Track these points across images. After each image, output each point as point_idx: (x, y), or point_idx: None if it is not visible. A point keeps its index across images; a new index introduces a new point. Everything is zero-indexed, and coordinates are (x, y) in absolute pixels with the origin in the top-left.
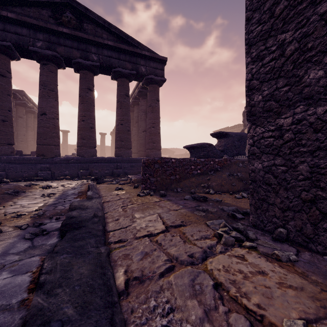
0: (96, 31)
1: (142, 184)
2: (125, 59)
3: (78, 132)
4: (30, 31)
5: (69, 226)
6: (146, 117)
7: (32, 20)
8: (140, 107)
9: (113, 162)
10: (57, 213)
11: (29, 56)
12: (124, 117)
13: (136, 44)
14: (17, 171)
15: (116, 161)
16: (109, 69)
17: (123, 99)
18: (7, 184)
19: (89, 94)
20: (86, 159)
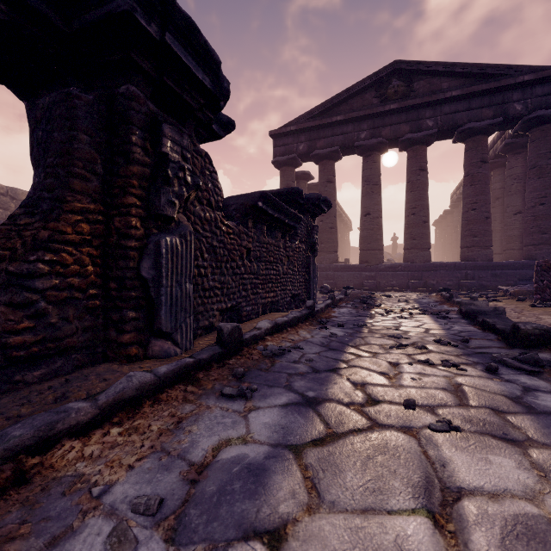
0: (431, 84)
1: (535, 294)
2: (481, 105)
3: (406, 230)
4: (355, 125)
5: (477, 312)
6: (523, 187)
7: (358, 113)
8: (508, 171)
9: (459, 269)
10: (440, 311)
11: (351, 152)
12: (479, 197)
13: (503, 71)
14: (344, 280)
15: (463, 268)
16: (451, 130)
17: (476, 170)
18: (355, 290)
19: (421, 176)
20: (417, 266)
